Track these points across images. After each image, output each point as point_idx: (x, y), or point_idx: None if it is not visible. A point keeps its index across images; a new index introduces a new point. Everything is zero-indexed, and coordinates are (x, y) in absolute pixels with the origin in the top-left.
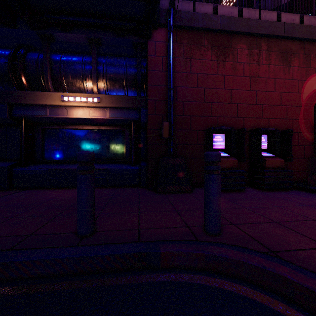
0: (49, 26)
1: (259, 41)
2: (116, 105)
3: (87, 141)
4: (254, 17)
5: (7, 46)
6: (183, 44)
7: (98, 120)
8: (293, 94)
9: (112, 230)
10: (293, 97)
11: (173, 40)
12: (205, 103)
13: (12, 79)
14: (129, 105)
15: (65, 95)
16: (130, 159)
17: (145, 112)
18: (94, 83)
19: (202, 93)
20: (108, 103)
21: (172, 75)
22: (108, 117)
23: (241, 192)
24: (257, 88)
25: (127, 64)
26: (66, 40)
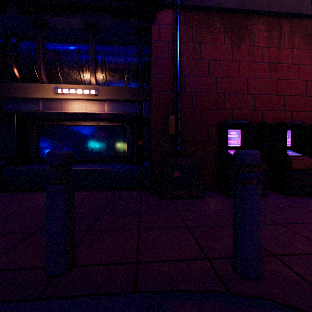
0: (42, 10)
1: (281, 21)
2: (116, 97)
3: (85, 138)
4: None
5: (0, 36)
6: (192, 26)
7: (96, 115)
8: None
9: (98, 264)
10: None
11: (180, 22)
12: (217, 94)
13: (3, 71)
14: (130, 97)
15: (60, 87)
16: (131, 158)
17: (149, 105)
18: (91, 73)
19: (214, 83)
20: (107, 95)
21: (179, 61)
22: (107, 111)
23: (263, 199)
24: (278, 76)
25: (128, 52)
26: (61, 26)
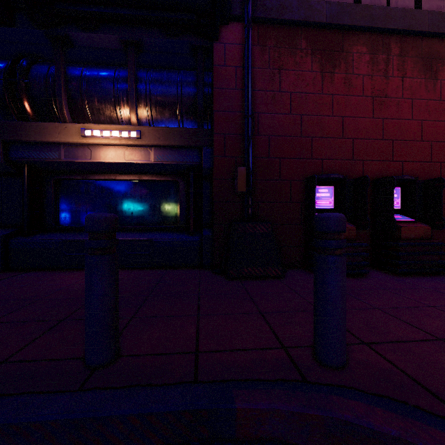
0: (64, 23)
1: (388, 40)
2: (165, 142)
3: (122, 198)
4: (379, 3)
5: (4, 57)
6: (268, 47)
7: (138, 166)
8: (441, 122)
9: (149, 354)
10: (441, 127)
11: (252, 41)
12: (302, 139)
13: (10, 105)
14: (185, 142)
15: (88, 128)
16: (186, 225)
17: (210, 153)
18: (131, 109)
19: (298, 123)
20: (153, 139)
21: (251, 94)
22: (153, 161)
23: (363, 279)
24: (384, 114)
25: (182, 81)
26: (90, 44)
